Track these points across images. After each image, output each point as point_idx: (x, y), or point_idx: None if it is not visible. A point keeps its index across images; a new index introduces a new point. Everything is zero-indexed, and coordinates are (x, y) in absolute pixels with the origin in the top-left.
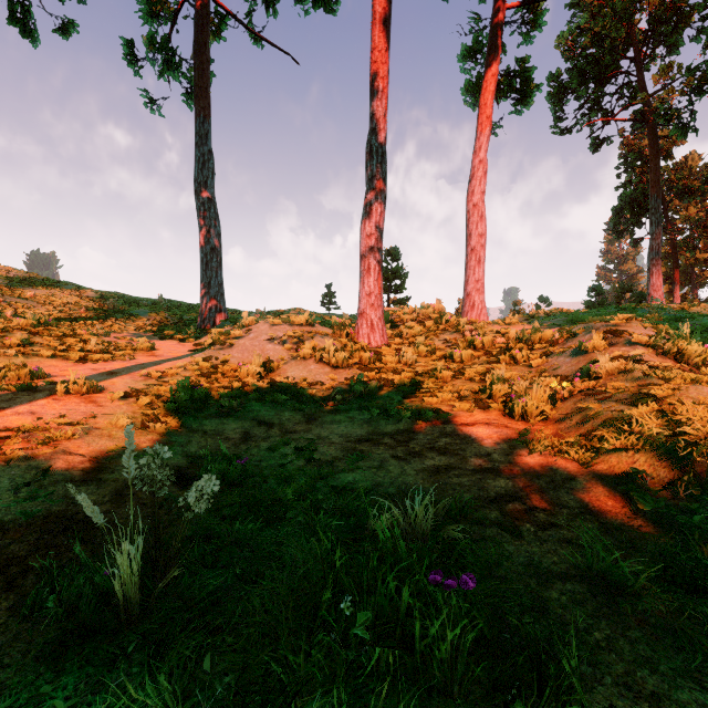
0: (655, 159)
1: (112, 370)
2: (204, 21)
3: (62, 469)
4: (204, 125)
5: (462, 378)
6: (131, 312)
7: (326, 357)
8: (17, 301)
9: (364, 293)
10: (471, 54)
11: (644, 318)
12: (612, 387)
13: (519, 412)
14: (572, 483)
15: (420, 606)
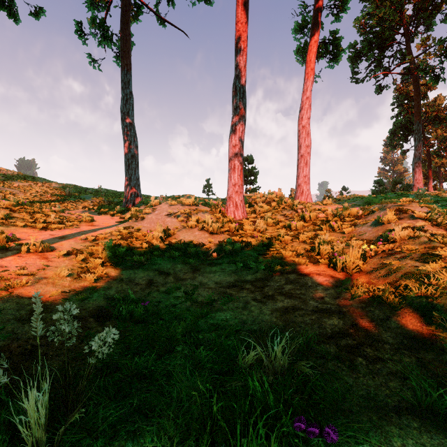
0: (417, 98)
1: (63, 235)
2: (127, 8)
3: (14, 310)
4: (127, 76)
5: (298, 241)
6: (80, 197)
7: (206, 227)
8: (6, 190)
9: (231, 184)
10: (301, 29)
11: (420, 200)
12: (406, 249)
13: (340, 266)
14: (388, 323)
15: (285, 445)
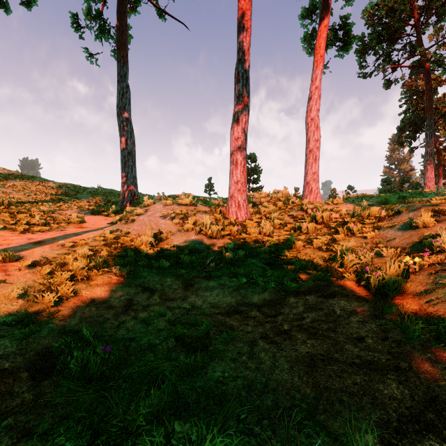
0: (429, 93)
1: (41, 239)
2: None
3: None
4: (123, 68)
5: (311, 247)
6: (76, 196)
7: (204, 230)
8: None
9: (233, 181)
10: (308, 14)
11: None
12: None
13: (376, 285)
14: None
15: None
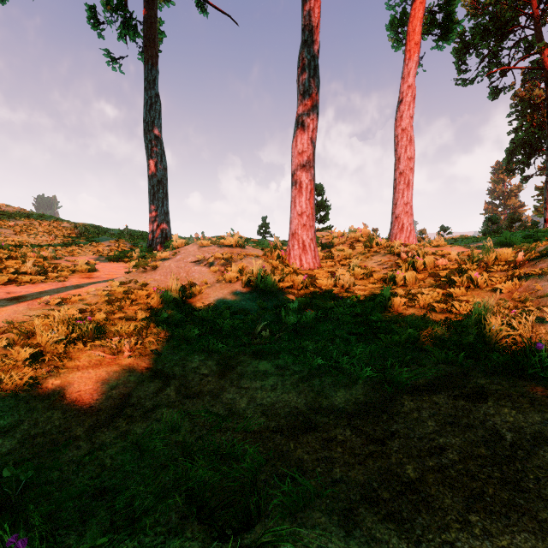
0: None
1: (24, 293)
2: None
3: None
4: (151, 72)
5: (416, 307)
6: (94, 239)
7: (254, 281)
8: None
9: (295, 213)
10: None
11: None
12: None
13: None
14: None
15: None
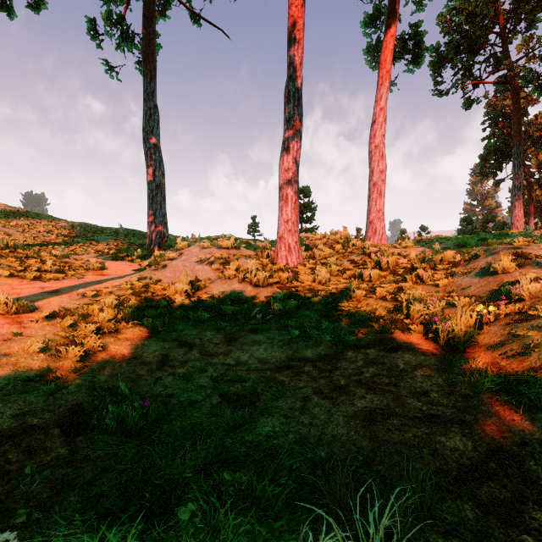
0: (517, 114)
1: (57, 288)
2: None
3: None
4: (150, 84)
5: (374, 297)
6: (93, 238)
7: (249, 277)
8: None
9: (282, 220)
10: (372, 21)
11: None
12: None
13: (445, 337)
14: None
15: None
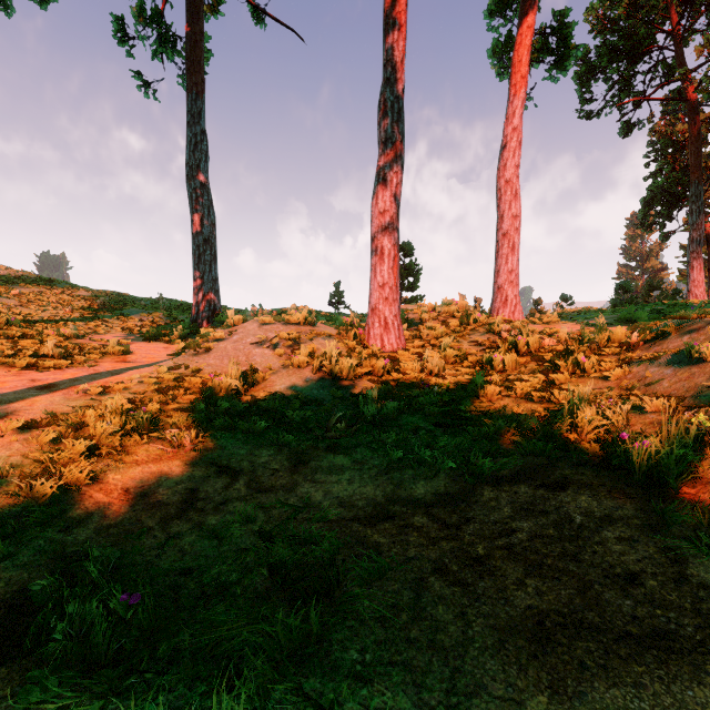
0: (696, 142)
1: (53, 381)
2: None
3: None
4: (196, 102)
5: (512, 396)
6: (122, 312)
7: (327, 366)
8: None
9: (376, 284)
10: (500, 10)
11: None
12: None
13: (643, 466)
14: None
15: None
